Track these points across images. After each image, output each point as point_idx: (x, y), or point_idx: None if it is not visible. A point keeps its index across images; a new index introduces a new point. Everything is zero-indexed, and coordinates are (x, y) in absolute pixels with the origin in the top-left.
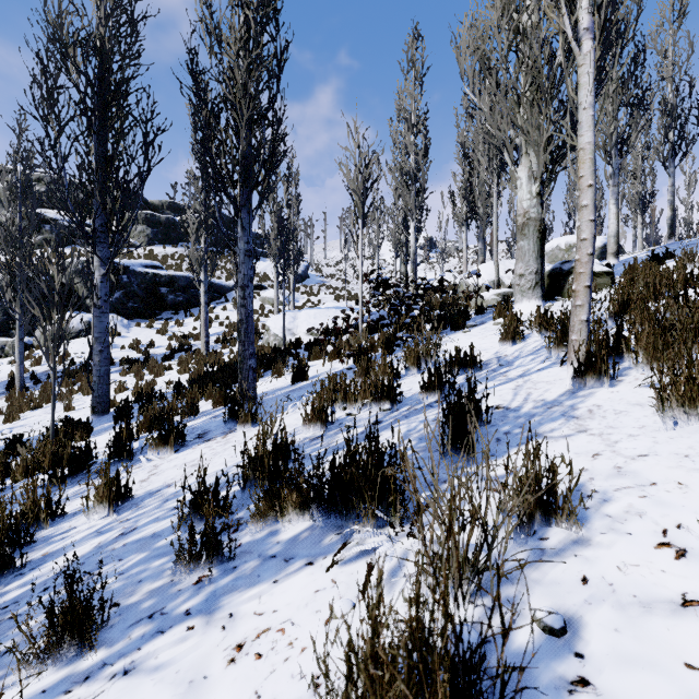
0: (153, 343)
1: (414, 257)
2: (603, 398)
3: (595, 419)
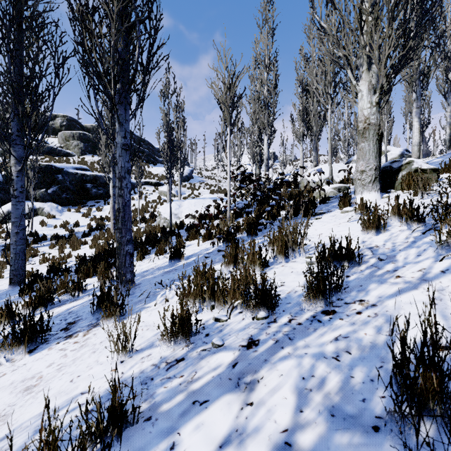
0: (78, 223)
1: (267, 161)
2: None
3: None
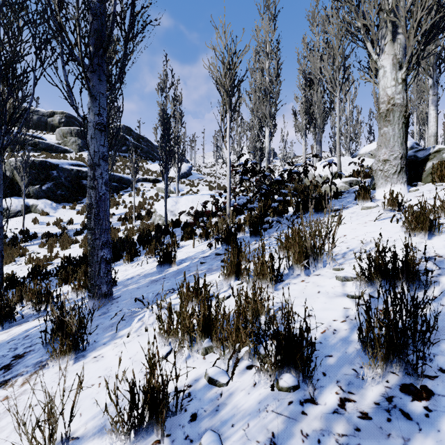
0: (72, 221)
1: (268, 155)
2: None
3: None
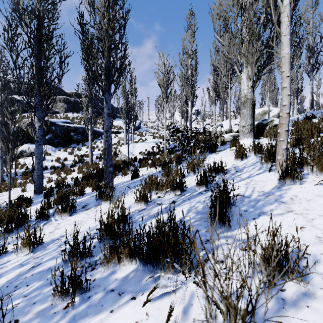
0: (66, 159)
1: (190, 118)
2: (297, 191)
3: (296, 204)
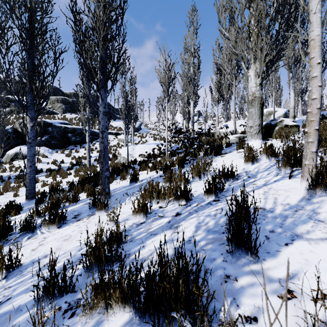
0: (63, 161)
1: (193, 118)
2: None
3: None
